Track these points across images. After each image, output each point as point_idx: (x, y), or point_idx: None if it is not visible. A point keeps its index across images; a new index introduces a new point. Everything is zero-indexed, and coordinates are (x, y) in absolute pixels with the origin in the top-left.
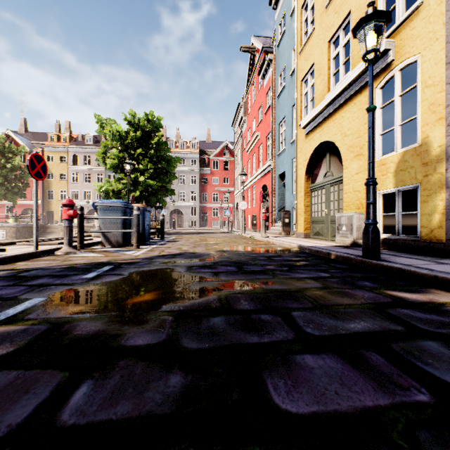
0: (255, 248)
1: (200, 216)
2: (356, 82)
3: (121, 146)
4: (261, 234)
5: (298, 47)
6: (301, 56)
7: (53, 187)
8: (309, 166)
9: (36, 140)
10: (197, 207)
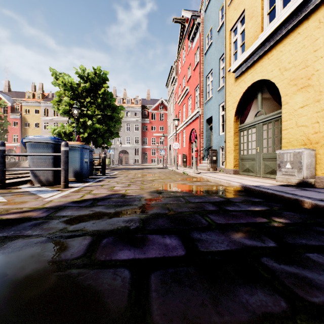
0: (193, 187)
1: (141, 155)
2: (302, 8)
3: (73, 95)
4: (194, 170)
5: (227, 1)
6: (230, 8)
7: (29, 133)
8: (238, 107)
9: (17, 98)
10: (140, 148)
